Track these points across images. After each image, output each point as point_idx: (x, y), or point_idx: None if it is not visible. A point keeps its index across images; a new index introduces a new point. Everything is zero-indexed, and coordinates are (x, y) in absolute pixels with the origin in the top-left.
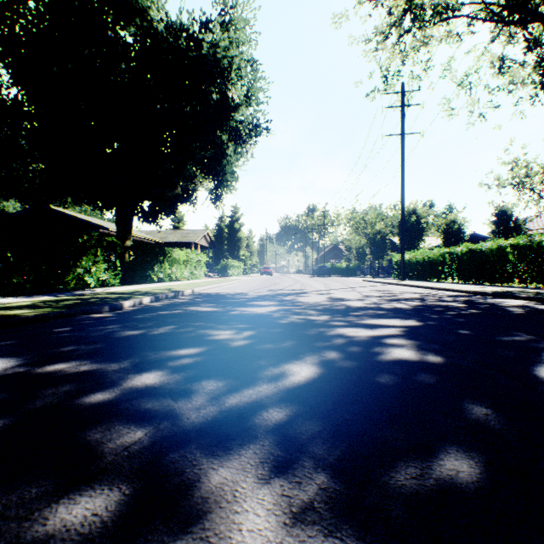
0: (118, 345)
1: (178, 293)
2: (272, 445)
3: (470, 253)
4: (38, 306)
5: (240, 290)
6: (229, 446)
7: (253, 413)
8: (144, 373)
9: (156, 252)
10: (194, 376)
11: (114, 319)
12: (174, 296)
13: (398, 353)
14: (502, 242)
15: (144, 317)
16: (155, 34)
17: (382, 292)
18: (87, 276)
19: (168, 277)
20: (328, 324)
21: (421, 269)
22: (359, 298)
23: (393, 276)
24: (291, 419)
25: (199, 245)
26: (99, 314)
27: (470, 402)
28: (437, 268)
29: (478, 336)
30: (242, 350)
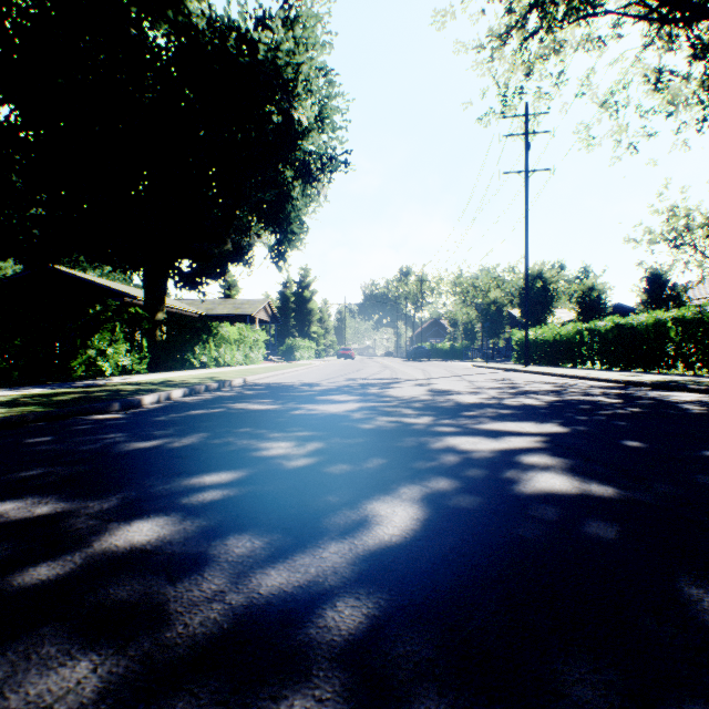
0: (112, 467)
1: (224, 384)
2: (338, 702)
3: (617, 330)
4: (19, 403)
5: (309, 379)
6: (252, 705)
7: (308, 612)
8: (135, 521)
9: (198, 328)
10: (217, 526)
11: (122, 422)
12: (218, 387)
13: (543, 480)
14: (661, 315)
15: (167, 419)
16: (194, 33)
17: (502, 382)
18: (100, 360)
19: (214, 361)
20: (432, 430)
21: (550, 350)
22: (471, 391)
23: (512, 360)
24: (376, 627)
25: (257, 319)
26: (104, 415)
27: (692, 583)
28: (572, 349)
29: (657, 450)
30: (302, 476)
